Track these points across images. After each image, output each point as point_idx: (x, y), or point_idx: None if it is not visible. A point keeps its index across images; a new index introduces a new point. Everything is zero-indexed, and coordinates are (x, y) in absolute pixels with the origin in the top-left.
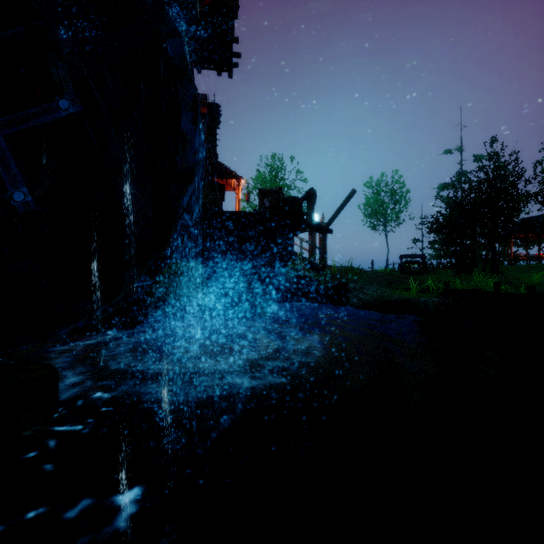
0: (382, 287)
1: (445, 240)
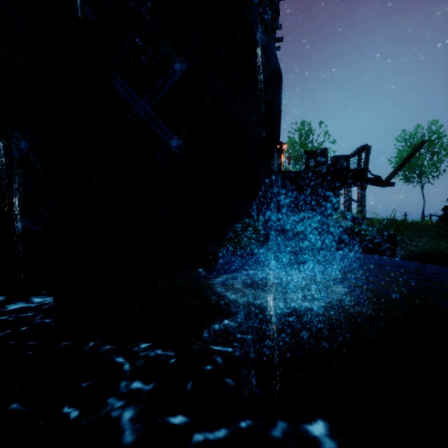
0: (434, 239)
1: None
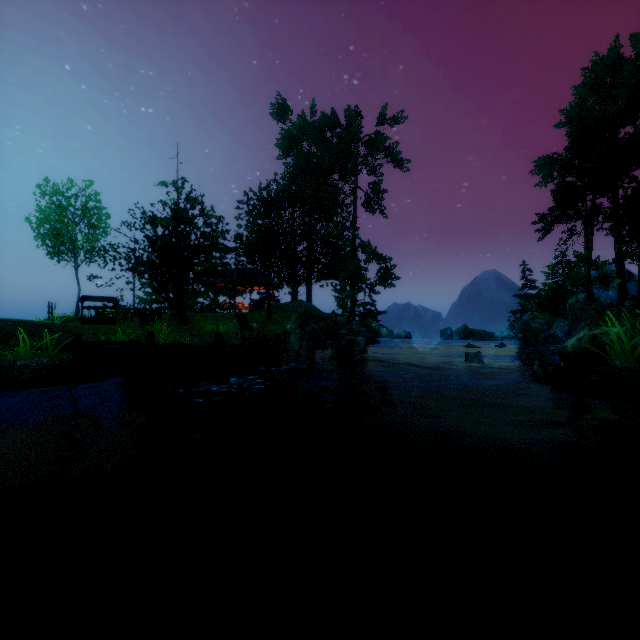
0: None
1: (151, 282)
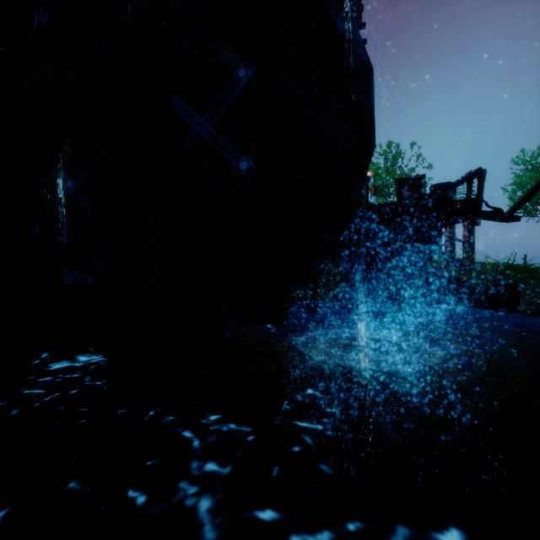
0: None
1: None
